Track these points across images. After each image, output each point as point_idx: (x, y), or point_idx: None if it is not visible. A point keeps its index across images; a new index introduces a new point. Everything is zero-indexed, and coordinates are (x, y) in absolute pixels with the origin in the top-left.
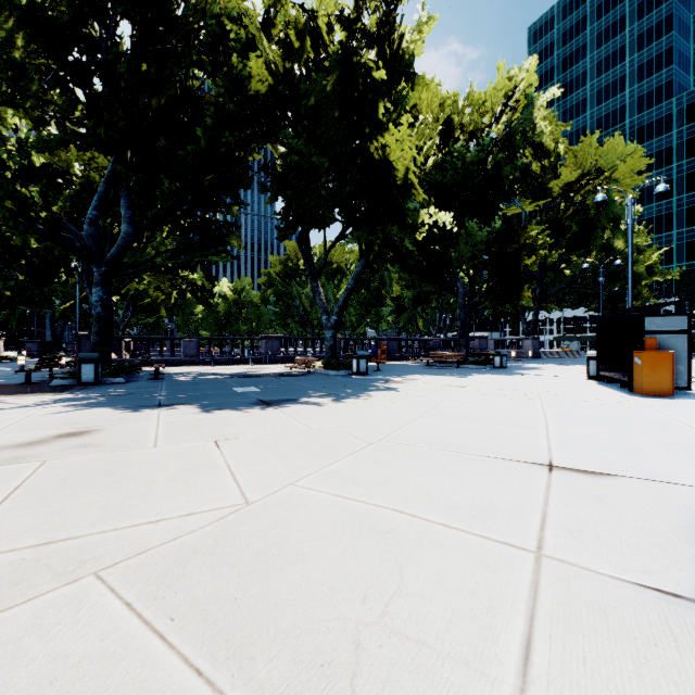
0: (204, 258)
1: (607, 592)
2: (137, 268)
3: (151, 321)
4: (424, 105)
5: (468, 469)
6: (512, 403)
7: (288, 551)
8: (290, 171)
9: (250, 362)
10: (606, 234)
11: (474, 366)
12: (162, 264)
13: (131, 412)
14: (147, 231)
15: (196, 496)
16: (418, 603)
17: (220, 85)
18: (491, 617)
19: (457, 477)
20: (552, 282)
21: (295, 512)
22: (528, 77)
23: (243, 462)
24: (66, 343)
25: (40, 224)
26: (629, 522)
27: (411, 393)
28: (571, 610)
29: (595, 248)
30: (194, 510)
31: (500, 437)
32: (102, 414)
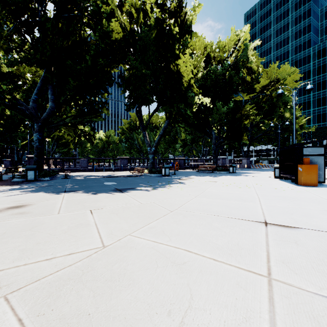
0: (90, 119)
1: (315, 304)
2: (56, 124)
3: (65, 151)
4: (196, 47)
5: (223, 225)
6: (240, 189)
7: (124, 278)
8: (132, 76)
9: (113, 170)
10: (281, 110)
11: (220, 172)
12: (69, 122)
13: (50, 195)
14: (63, 107)
15: (75, 243)
16: (203, 315)
17: (98, 35)
18: (249, 325)
19: (218, 229)
20: (256, 133)
21: (130, 252)
22: (245, 35)
23: (104, 222)
24: (24, 161)
25: (7, 101)
26: (315, 256)
27: (190, 185)
28: (297, 319)
29: (276, 116)
30: (73, 251)
31: (237, 207)
32: (34, 196)
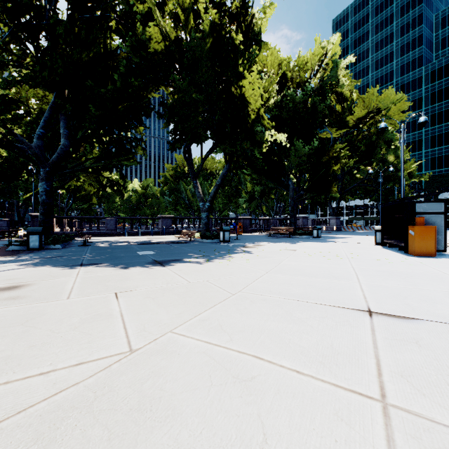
0: (119, 163)
1: None
2: (71, 169)
3: (86, 207)
4: (267, 64)
5: (308, 315)
6: (329, 261)
7: (159, 405)
8: (177, 103)
9: (151, 233)
10: (382, 151)
11: (299, 236)
12: (89, 166)
13: (59, 270)
14: (82, 146)
15: (88, 345)
16: None
17: (130, 45)
18: None
19: (301, 323)
20: (348, 182)
21: (170, 360)
22: (334, 48)
23: (134, 311)
24: (28, 221)
25: (0, 137)
26: (448, 365)
27: (260, 255)
28: None
29: (376, 160)
30: (84, 360)
31: (327, 287)
32: (36, 272)
